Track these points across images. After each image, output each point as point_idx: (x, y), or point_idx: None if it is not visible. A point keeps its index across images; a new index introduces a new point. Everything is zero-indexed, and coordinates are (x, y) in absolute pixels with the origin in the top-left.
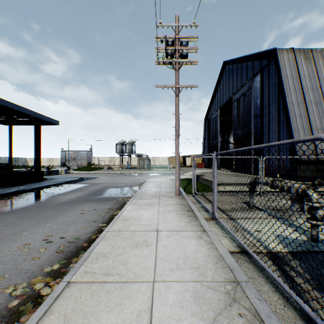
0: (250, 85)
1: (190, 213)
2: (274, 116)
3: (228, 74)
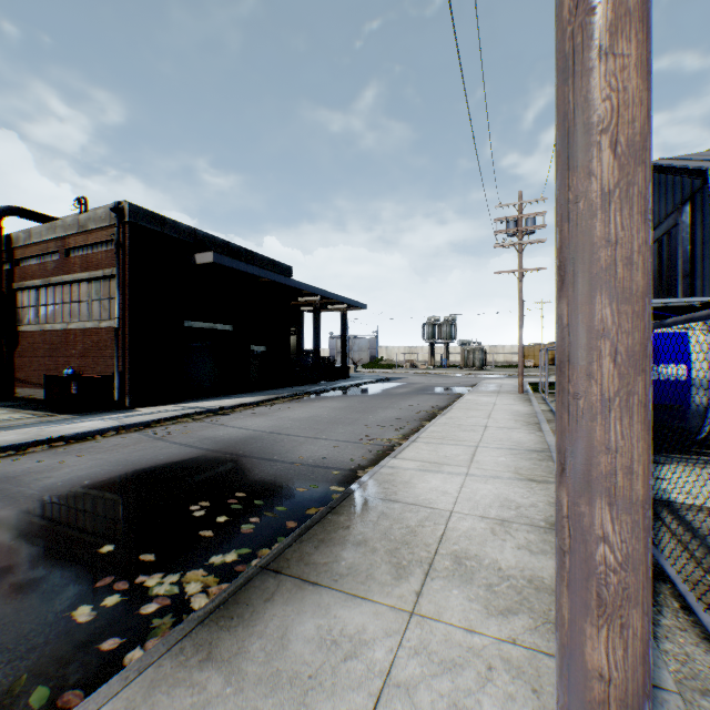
0: (676, 219)
1: (526, 401)
2: (708, 278)
3: None
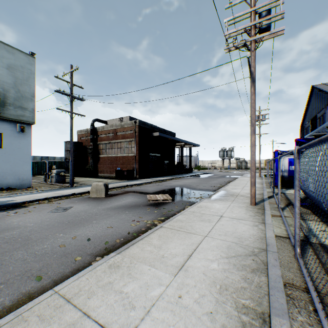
0: (324, 111)
1: (261, 179)
2: None
3: (314, 95)
